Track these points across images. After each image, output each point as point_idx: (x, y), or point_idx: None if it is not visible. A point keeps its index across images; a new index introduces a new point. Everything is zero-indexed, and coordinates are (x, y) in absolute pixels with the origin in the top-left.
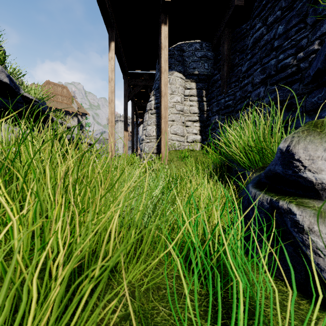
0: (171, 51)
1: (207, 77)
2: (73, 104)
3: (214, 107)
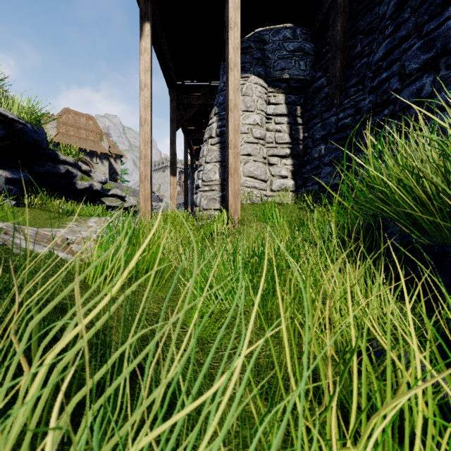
0: (244, 42)
1: (302, 85)
2: (102, 142)
3: (317, 132)
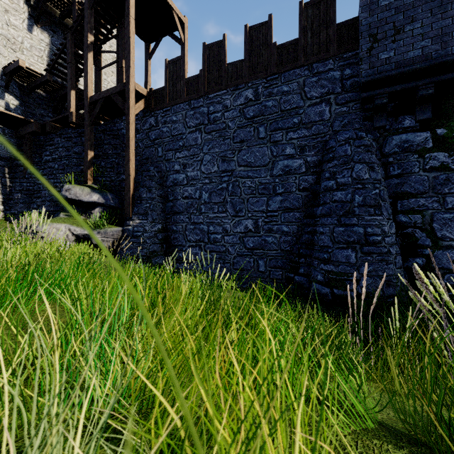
0: None
1: (10, 157)
2: None
3: (17, 187)
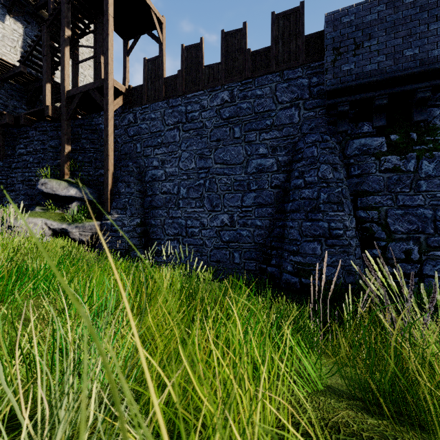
0: None
1: None
2: None
3: None
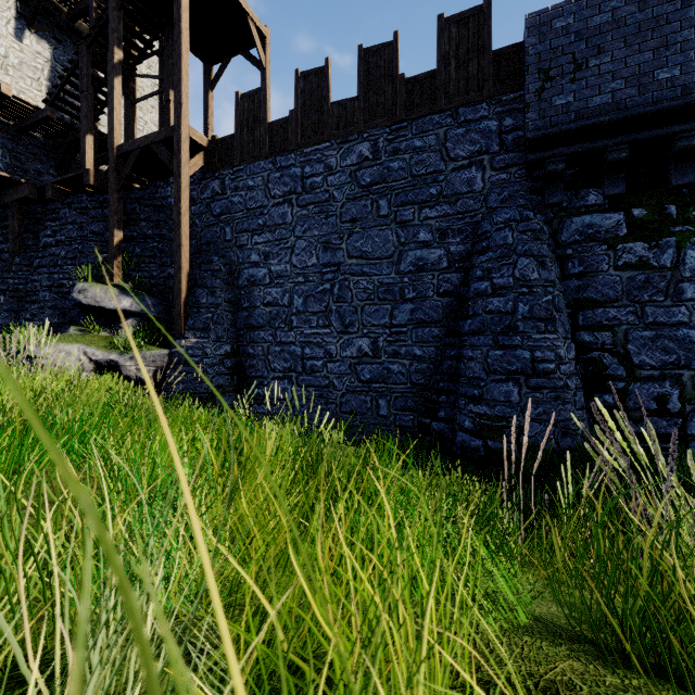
0: None
1: None
2: None
3: None
